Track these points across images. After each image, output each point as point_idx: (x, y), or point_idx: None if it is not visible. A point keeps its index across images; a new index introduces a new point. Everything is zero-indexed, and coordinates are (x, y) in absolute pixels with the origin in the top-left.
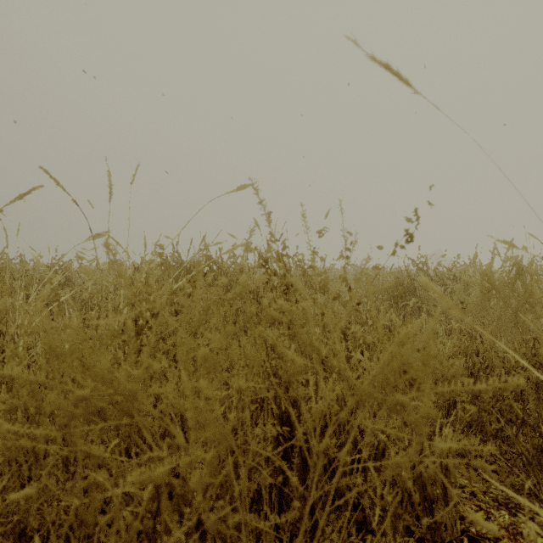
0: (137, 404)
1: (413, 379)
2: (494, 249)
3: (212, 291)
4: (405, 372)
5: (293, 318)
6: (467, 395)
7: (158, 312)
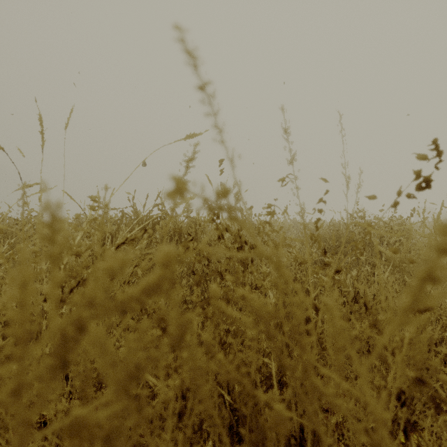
0: (13, 442)
1: (444, 400)
2: (442, 204)
3: (89, 288)
4: (426, 385)
5: (267, 329)
6: (446, 369)
7: (85, 278)
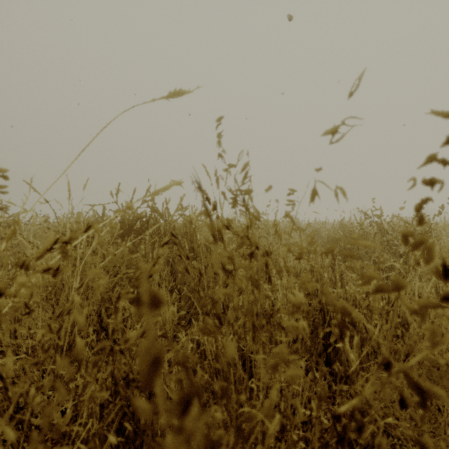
0: None
1: None
2: None
3: None
4: None
5: None
6: None
7: None
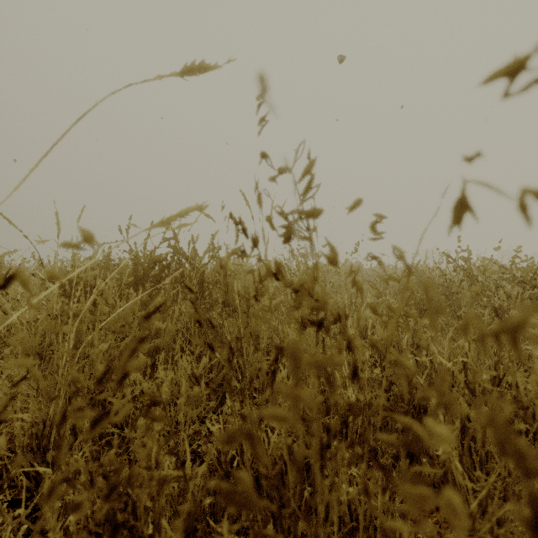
0: None
1: None
2: None
3: None
4: None
5: None
6: None
7: None
